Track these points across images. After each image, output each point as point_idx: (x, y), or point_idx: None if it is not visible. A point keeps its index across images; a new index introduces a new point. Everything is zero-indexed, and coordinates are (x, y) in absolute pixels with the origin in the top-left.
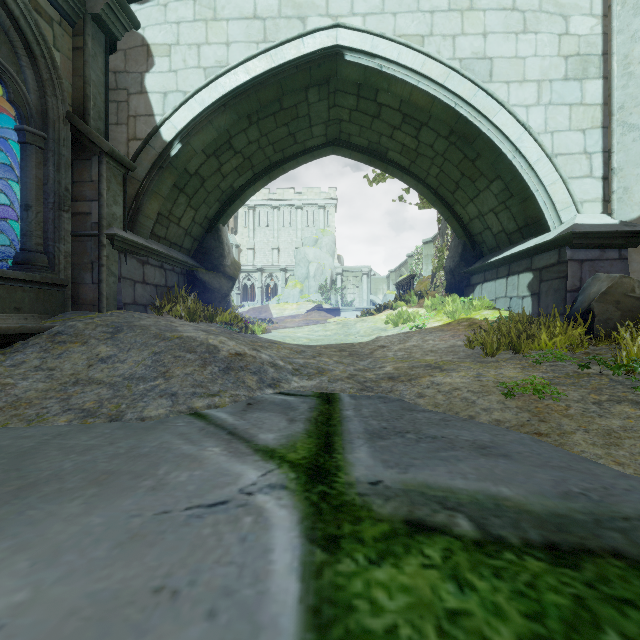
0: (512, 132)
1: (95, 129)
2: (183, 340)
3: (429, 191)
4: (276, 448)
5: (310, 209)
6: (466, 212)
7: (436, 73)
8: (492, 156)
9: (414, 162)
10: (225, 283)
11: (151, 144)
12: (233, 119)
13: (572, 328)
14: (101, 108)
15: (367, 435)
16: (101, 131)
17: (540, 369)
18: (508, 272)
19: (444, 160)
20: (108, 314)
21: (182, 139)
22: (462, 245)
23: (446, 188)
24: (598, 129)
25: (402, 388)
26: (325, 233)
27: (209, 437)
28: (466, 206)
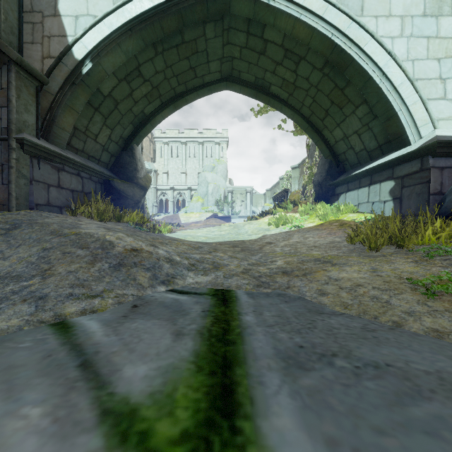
0: (380, 59)
1: (7, 42)
2: (79, 236)
3: (303, 119)
4: (141, 404)
5: (209, 145)
6: (333, 136)
7: (316, 6)
8: (361, 82)
9: (292, 95)
10: (138, 192)
11: (64, 62)
12: (140, 45)
13: (449, 224)
14: (14, 24)
15: (280, 362)
16: (14, 45)
17: (436, 263)
18: (370, 182)
19: (317, 91)
20: (15, 213)
21: (93, 59)
22: (328, 163)
23: (317, 116)
24: (451, 58)
25: (299, 284)
26: (220, 162)
27: (45, 375)
28: (333, 130)
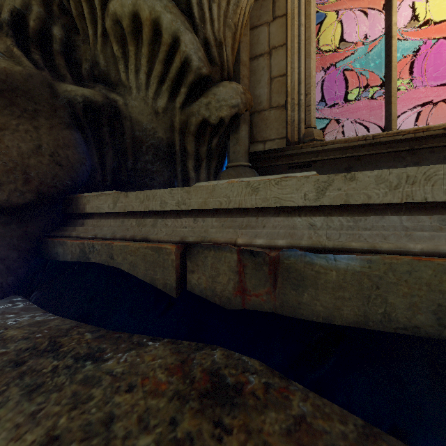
0: None
1: None
2: None
3: None
4: None
5: None
6: None
7: None
8: None
9: None
10: None
11: None
12: None
13: None
14: None
15: None
16: None
17: None
18: None
19: None
20: None
21: None
22: None
23: None
24: None
25: None
26: None
27: None
28: None
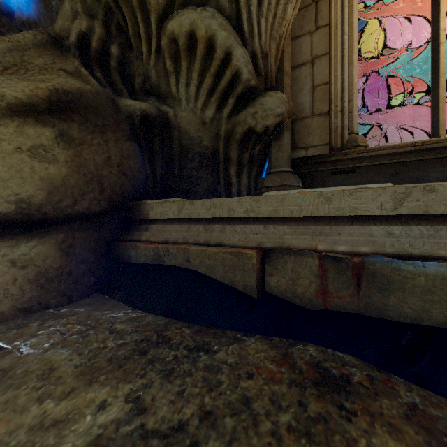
0: None
1: None
2: None
3: None
4: None
5: None
6: None
7: None
8: None
9: None
10: None
11: None
12: None
13: None
14: None
15: None
16: None
17: None
18: None
19: None
20: None
21: None
22: None
23: None
24: None
25: None
26: None
27: None
28: None
